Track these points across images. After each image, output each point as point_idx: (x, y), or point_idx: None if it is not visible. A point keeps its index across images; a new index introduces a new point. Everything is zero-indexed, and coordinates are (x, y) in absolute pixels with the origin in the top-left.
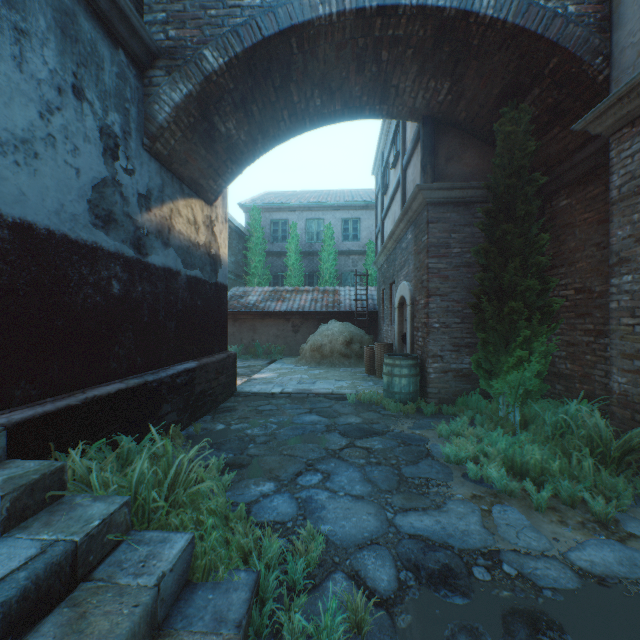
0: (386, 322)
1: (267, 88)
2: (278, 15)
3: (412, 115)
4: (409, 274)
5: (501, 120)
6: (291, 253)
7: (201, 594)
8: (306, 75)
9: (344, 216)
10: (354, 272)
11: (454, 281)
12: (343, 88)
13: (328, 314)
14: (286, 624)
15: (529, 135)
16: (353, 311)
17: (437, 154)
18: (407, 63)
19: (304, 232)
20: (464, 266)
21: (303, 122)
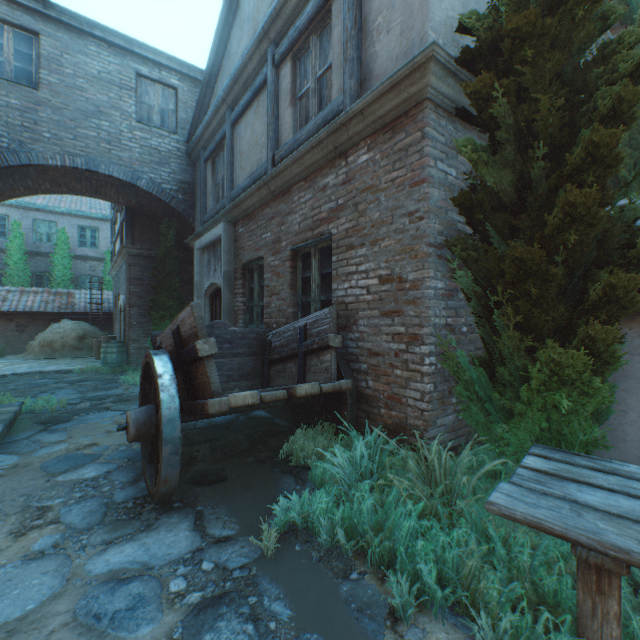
0: (117, 322)
1: (9, 180)
2: (21, 156)
3: (120, 203)
4: (125, 291)
5: (162, 226)
6: (14, 252)
7: (1, 405)
8: (40, 178)
9: (82, 223)
10: (93, 276)
11: (146, 299)
12: (69, 185)
13: (62, 315)
14: (37, 406)
15: (180, 233)
16: (89, 312)
17: (136, 228)
18: (110, 187)
19: (31, 231)
20: (152, 291)
21: (37, 191)
